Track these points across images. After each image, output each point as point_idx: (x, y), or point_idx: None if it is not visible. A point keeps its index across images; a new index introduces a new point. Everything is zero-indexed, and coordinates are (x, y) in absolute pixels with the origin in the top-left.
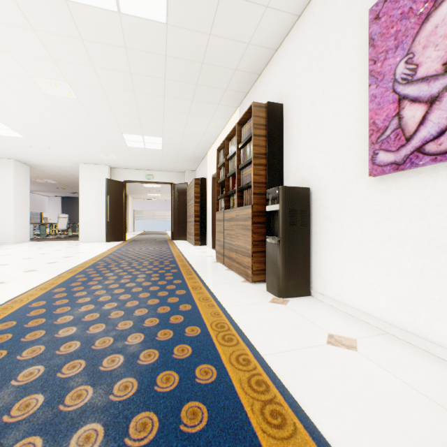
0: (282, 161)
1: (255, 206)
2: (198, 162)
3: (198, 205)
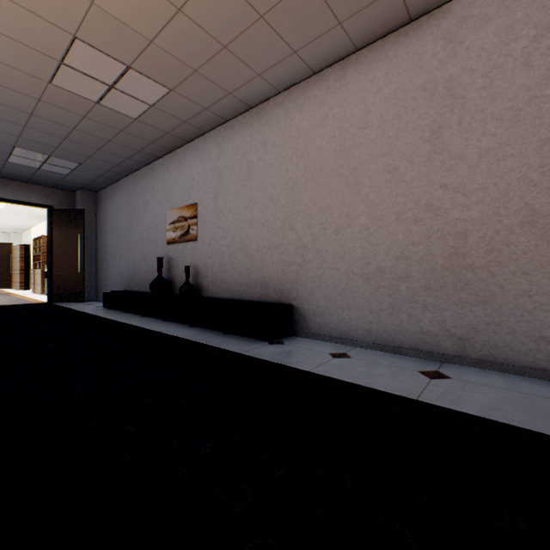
0: None
1: (44, 269)
2: (24, 230)
3: (23, 263)
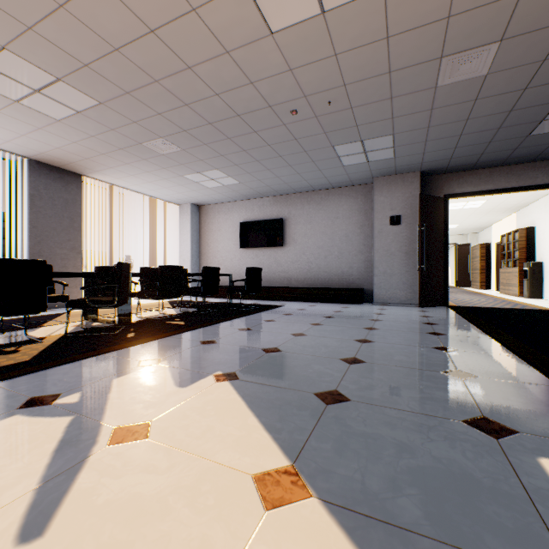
0: (534, 249)
1: (519, 267)
2: (481, 229)
3: (483, 262)
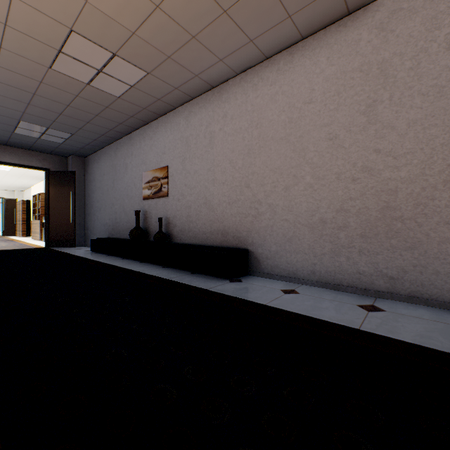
0: None
1: (42, 220)
2: (25, 188)
3: (25, 215)
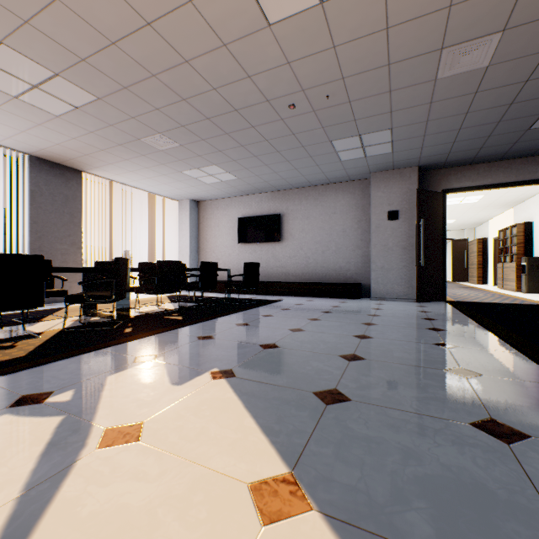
0: (532, 244)
1: (517, 262)
2: (478, 224)
3: (479, 257)
